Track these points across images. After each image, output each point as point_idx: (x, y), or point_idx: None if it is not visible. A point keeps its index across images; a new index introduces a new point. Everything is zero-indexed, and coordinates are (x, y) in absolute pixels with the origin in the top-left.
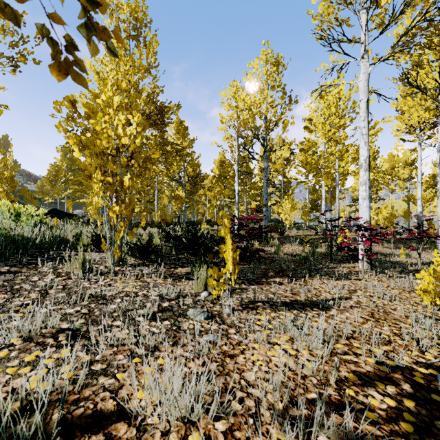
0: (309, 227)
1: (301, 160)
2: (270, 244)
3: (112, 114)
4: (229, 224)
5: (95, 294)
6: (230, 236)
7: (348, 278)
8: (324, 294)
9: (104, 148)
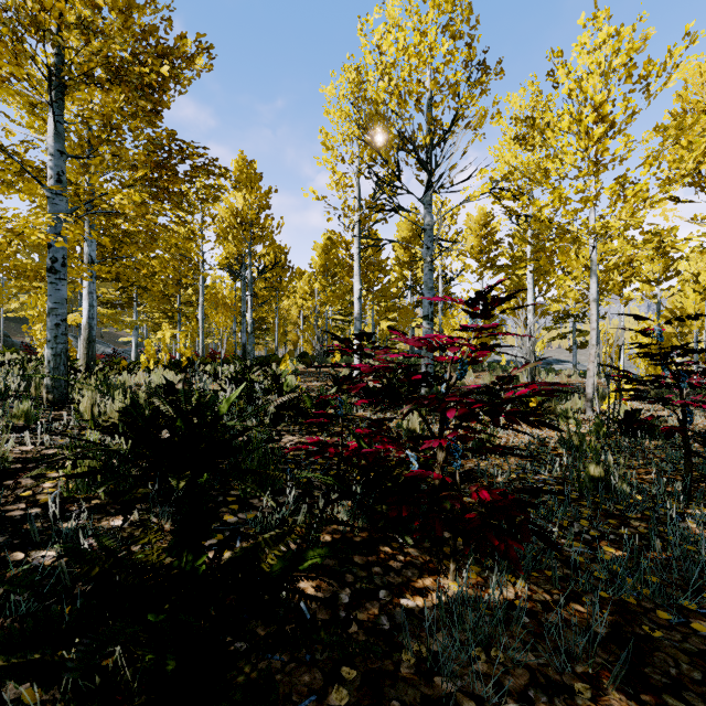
0: (489, 366)
1: (471, 246)
2: None
3: None
4: (342, 361)
5: None
6: None
7: None
8: None
9: None
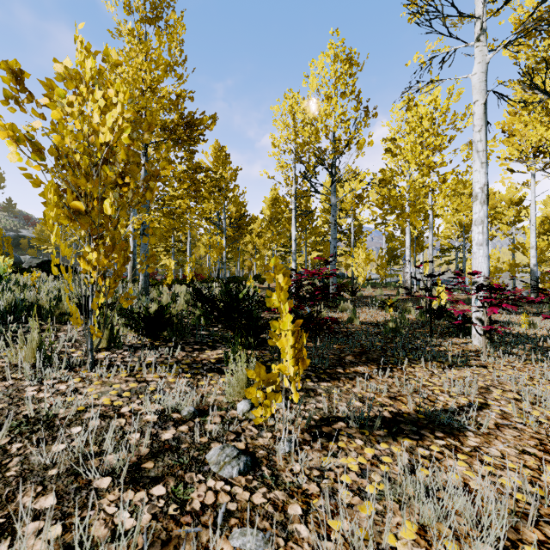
0: (386, 284)
1: (376, 198)
2: (340, 308)
3: (84, 93)
4: None
5: (34, 416)
6: (289, 306)
7: (467, 364)
8: (442, 398)
9: (67, 149)
